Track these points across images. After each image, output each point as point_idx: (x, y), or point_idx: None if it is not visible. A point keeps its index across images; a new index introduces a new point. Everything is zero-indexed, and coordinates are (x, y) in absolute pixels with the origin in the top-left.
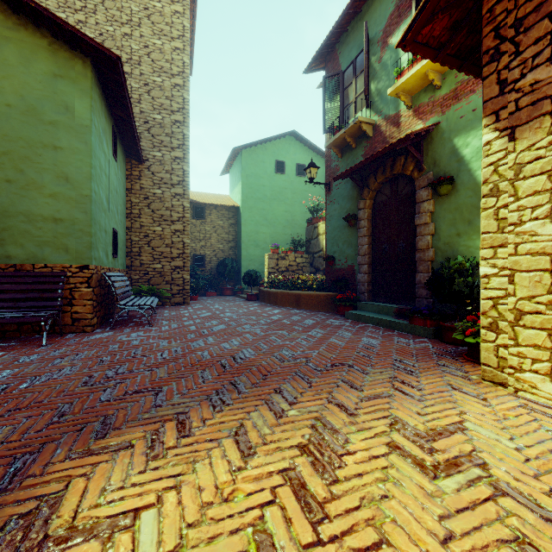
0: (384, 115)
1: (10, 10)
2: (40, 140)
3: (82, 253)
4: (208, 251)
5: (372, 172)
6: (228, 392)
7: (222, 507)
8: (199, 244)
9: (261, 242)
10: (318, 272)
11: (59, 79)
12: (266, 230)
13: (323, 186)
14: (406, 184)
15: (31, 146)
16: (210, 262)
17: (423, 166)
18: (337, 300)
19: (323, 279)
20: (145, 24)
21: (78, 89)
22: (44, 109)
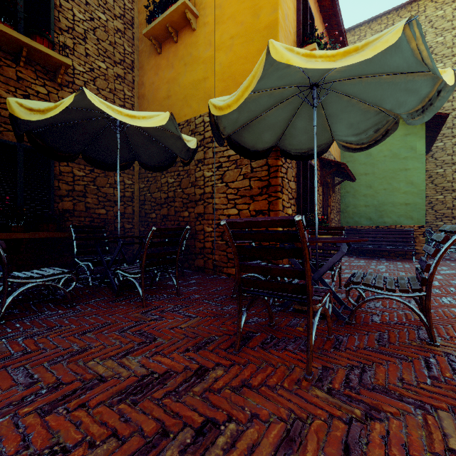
0: None
1: None
2: (398, 168)
3: (419, 219)
4: None
5: None
6: None
7: None
8: None
9: None
10: None
11: (407, 136)
12: None
13: None
14: None
15: (394, 171)
16: None
17: None
18: None
19: None
20: None
21: (418, 137)
22: (400, 153)
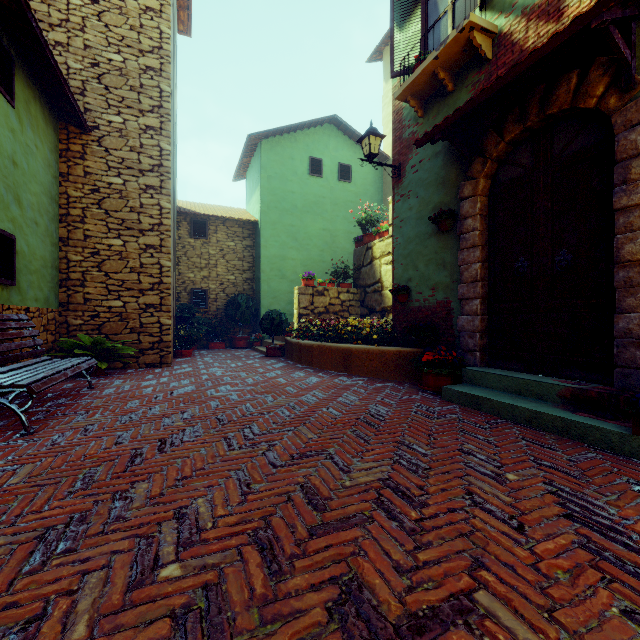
0: (520, 8)
1: None
2: None
3: None
4: (212, 284)
5: (490, 127)
6: None
7: None
8: (200, 274)
9: (289, 272)
10: (373, 315)
11: None
12: (297, 255)
13: (375, 196)
14: (576, 133)
15: None
16: (216, 300)
17: (635, 77)
18: (422, 363)
19: (389, 326)
20: None
21: None
22: None
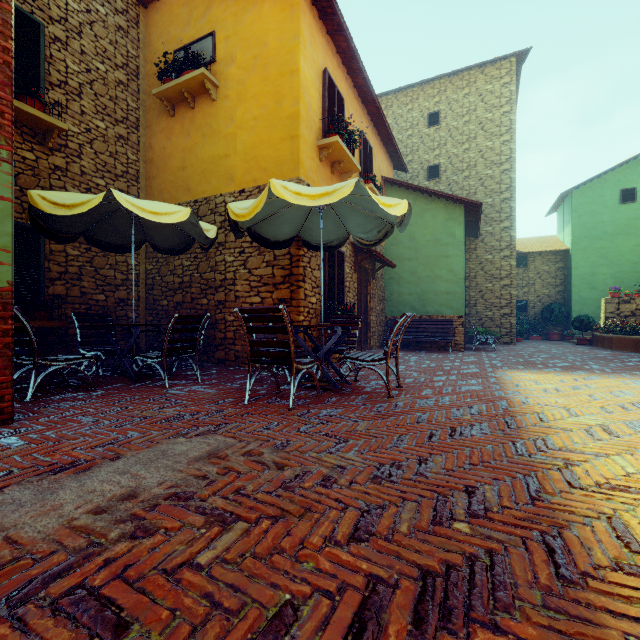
0: None
1: (428, 196)
2: (440, 254)
3: (459, 309)
4: (531, 297)
5: None
6: (552, 369)
7: (550, 377)
8: (521, 291)
9: (599, 284)
10: None
11: (448, 221)
12: (606, 270)
13: None
14: None
15: (436, 258)
16: (534, 307)
17: None
18: None
19: None
20: (479, 135)
21: (457, 223)
22: (442, 238)
